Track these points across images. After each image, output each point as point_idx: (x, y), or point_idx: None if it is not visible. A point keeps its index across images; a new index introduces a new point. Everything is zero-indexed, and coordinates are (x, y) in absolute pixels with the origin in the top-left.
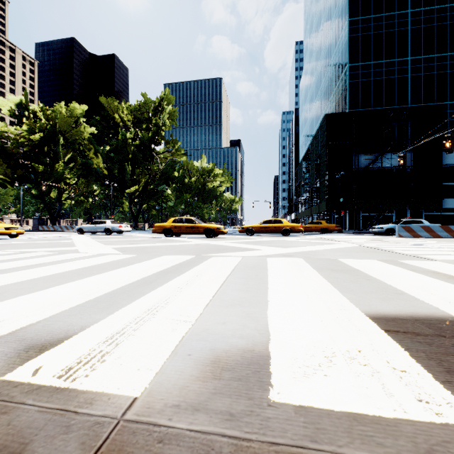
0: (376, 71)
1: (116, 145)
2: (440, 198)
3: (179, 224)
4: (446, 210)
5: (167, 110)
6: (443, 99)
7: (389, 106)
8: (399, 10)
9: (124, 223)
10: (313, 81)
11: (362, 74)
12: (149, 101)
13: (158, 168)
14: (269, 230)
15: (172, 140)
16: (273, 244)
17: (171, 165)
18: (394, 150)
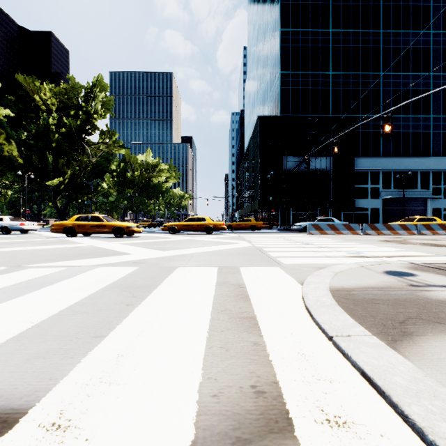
0: (303, 81)
1: (36, 131)
2: (353, 199)
3: (83, 222)
4: (359, 209)
5: (99, 97)
6: (356, 112)
7: (314, 113)
8: (322, 28)
9: (51, 220)
10: (254, 84)
11: (292, 82)
12: (78, 85)
13: (89, 160)
14: (192, 228)
15: (107, 131)
16: (167, 245)
17: (106, 157)
18: (319, 154)
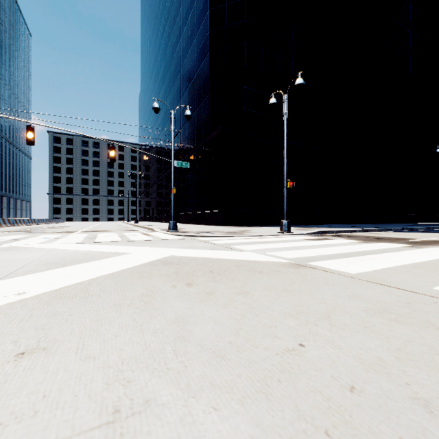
0: None
1: None
2: None
3: None
4: None
5: None
6: None
7: None
8: None
9: None
10: None
11: None
12: None
13: None
14: None
15: None
16: None
17: None
18: None
